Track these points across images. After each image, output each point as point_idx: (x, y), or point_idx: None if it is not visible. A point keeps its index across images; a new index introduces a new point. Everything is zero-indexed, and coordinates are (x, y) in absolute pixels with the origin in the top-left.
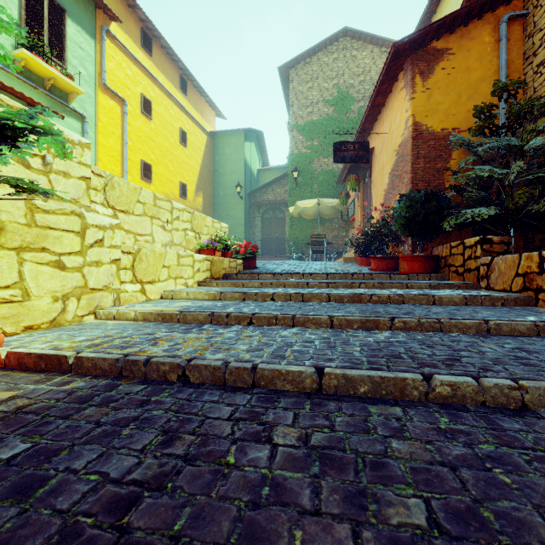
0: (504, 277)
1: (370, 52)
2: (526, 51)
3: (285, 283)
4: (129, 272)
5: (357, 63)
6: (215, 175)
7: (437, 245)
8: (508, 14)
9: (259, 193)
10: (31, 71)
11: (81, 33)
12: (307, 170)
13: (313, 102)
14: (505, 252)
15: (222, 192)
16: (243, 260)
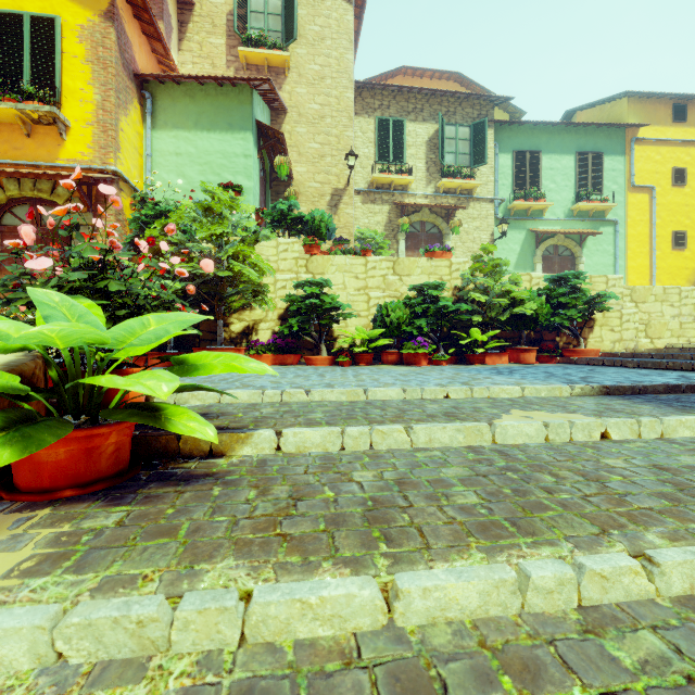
0: None
1: None
2: None
3: None
4: (642, 333)
5: None
6: None
7: None
8: None
9: None
10: (581, 211)
11: (613, 159)
12: None
13: None
14: None
15: None
16: None
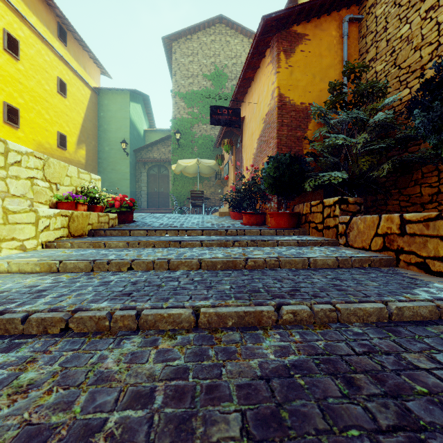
0: (363, 236)
1: (240, 40)
2: (361, 49)
3: (155, 243)
4: None
5: (230, 48)
6: (99, 130)
7: (297, 203)
8: (349, 15)
9: (145, 151)
10: None
11: None
12: (189, 134)
13: (194, 74)
14: (358, 212)
15: (107, 146)
16: (118, 213)
